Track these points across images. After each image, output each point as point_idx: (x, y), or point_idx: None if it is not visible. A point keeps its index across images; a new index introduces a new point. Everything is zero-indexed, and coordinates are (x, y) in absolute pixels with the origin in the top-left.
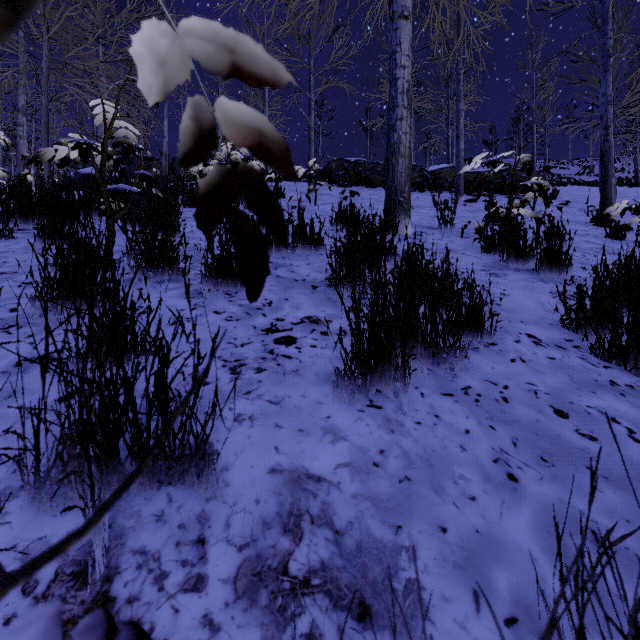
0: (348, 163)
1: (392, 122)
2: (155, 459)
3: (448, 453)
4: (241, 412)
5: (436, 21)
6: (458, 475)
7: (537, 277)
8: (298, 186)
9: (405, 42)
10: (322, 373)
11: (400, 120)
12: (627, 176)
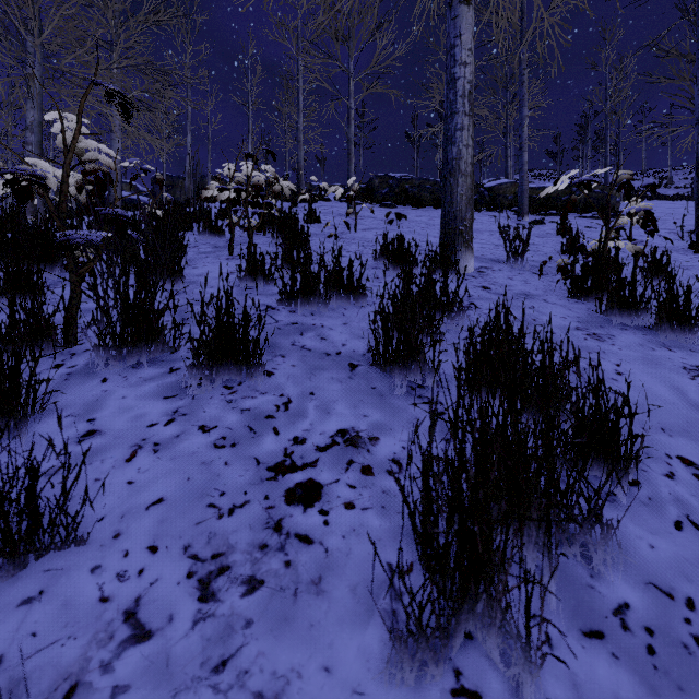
0: (393, 180)
1: (450, 133)
2: None
3: None
4: None
5: (500, 10)
6: None
7: (655, 339)
8: (336, 207)
9: (466, 33)
10: (363, 585)
11: (460, 130)
12: None
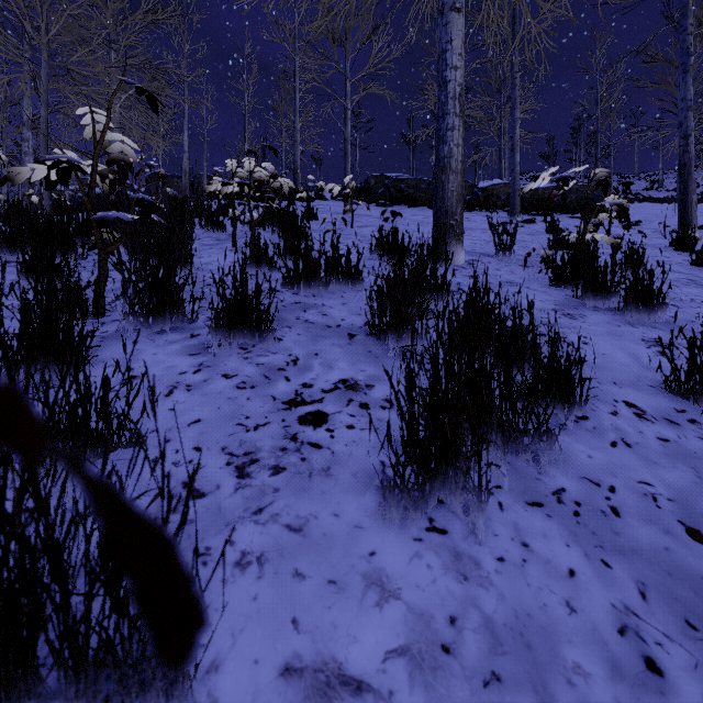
0: (389, 179)
1: (442, 132)
2: (99, 666)
3: (550, 618)
4: (246, 548)
5: (491, 16)
6: (571, 665)
7: (622, 319)
8: (333, 206)
9: (457, 39)
10: (362, 472)
11: (451, 130)
12: (702, 191)
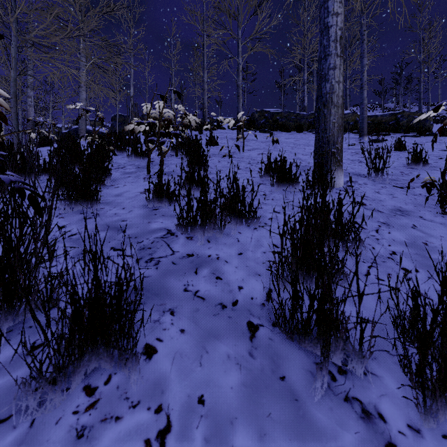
0: (268, 113)
1: (324, 72)
2: None
3: None
4: None
5: None
6: None
7: None
8: (229, 133)
9: None
10: None
11: (333, 69)
12: None
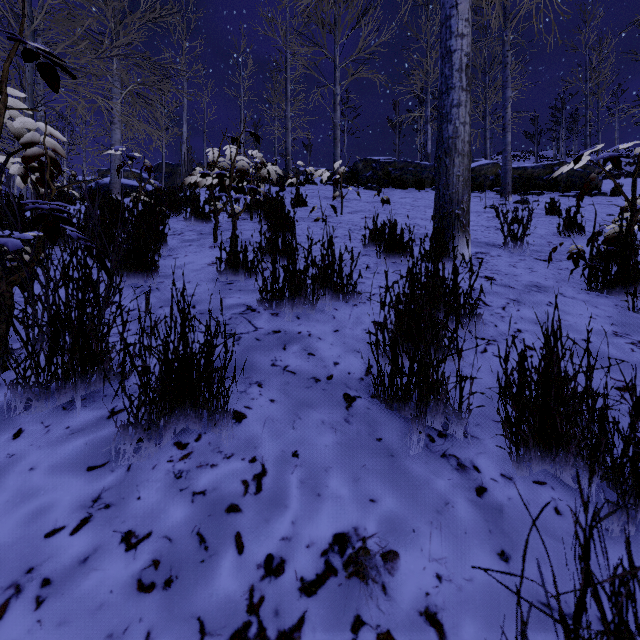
0: (376, 163)
1: (445, 110)
2: None
3: None
4: None
5: None
6: None
7: None
8: (322, 190)
9: (463, 2)
10: None
11: (457, 106)
12: None
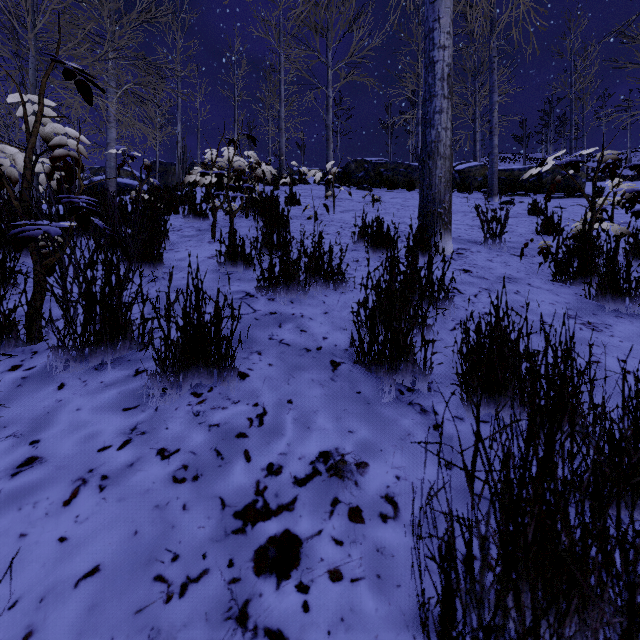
0: (368, 164)
1: (429, 116)
2: None
3: None
4: None
5: None
6: None
7: None
8: (315, 190)
9: (445, 16)
10: None
11: (439, 113)
12: None
